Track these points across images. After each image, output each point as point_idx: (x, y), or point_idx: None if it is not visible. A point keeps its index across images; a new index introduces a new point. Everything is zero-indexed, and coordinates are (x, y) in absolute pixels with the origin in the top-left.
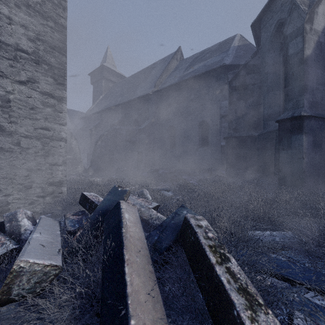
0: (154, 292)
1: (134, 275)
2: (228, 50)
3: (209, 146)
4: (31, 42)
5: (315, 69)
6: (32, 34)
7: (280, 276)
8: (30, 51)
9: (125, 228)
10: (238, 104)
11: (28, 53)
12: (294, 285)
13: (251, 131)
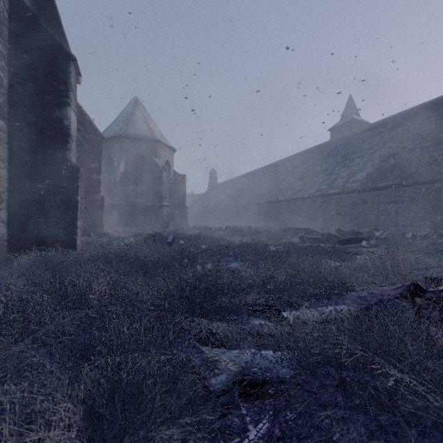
0: None
1: None
2: None
3: None
4: None
5: (120, 186)
6: None
7: None
8: None
9: None
10: None
11: None
12: None
13: None
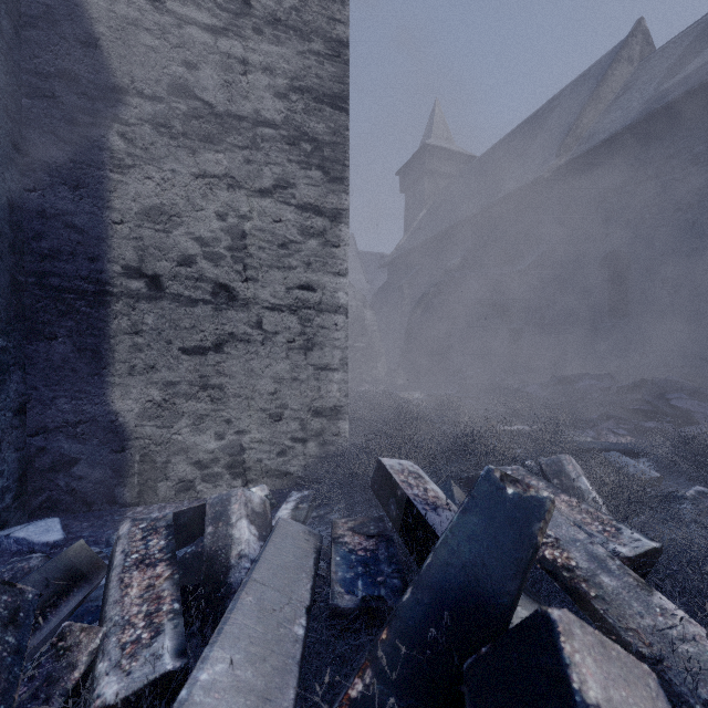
0: None
1: None
2: None
3: None
4: (281, 101)
5: None
6: (282, 83)
7: None
8: (278, 119)
9: None
10: None
11: (275, 125)
12: None
13: None
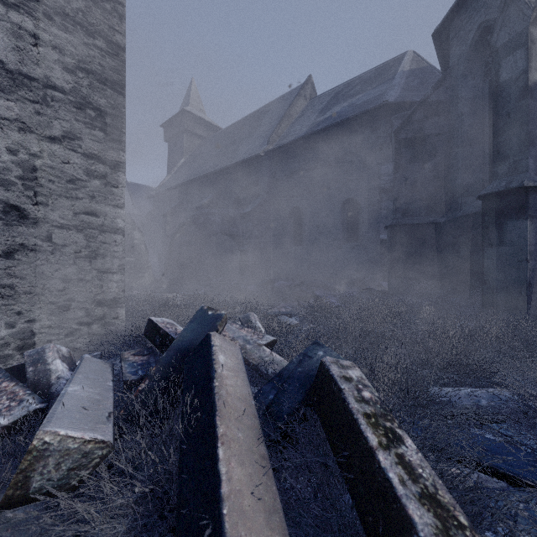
0: (268, 493)
1: (233, 463)
2: (393, 78)
3: (360, 241)
4: (69, 74)
5: None
6: (70, 61)
7: (491, 469)
8: (67, 88)
9: (219, 380)
10: (410, 169)
11: (64, 91)
12: (517, 487)
13: (433, 215)
